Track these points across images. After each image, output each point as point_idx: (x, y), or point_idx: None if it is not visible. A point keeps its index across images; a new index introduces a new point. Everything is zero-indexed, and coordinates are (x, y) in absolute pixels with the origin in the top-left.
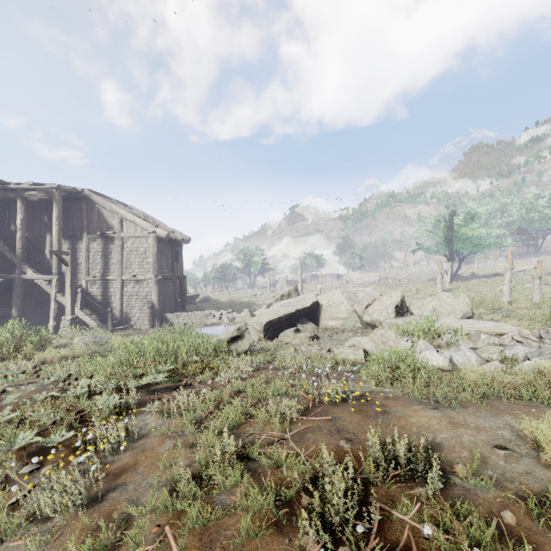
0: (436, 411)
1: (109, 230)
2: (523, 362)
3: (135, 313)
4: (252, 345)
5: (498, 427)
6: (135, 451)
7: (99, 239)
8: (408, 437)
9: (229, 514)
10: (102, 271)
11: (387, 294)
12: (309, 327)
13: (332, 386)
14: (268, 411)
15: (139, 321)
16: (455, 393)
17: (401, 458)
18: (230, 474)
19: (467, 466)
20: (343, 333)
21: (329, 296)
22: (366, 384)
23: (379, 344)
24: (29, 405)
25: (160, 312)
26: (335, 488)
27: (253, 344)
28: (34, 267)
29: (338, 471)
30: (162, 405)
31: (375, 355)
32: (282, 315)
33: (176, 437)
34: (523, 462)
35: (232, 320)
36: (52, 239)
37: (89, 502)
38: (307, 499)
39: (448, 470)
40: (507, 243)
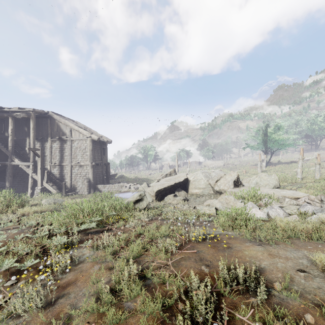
0: (260, 246)
1: (64, 135)
2: (311, 216)
3: (79, 185)
4: (148, 204)
5: (299, 257)
6: (76, 272)
7: (57, 141)
8: (244, 264)
9: (132, 315)
10: (59, 160)
11: (229, 173)
12: (182, 193)
13: (197, 230)
14: (157, 246)
15: (81, 190)
16: (271, 235)
17: (240, 278)
18: (133, 289)
19: (282, 283)
20: (203, 197)
21: (194, 175)
22: (217, 229)
23: (224, 204)
24: (12, 242)
25: (94, 184)
26: (199, 299)
27: (149, 204)
28: (19, 157)
29: (201, 287)
30: (93, 242)
31: (222, 211)
32: (166, 186)
33: (101, 263)
34: (315, 281)
35: (136, 189)
36: (29, 141)
37: (46, 305)
38: (182, 305)
39: (270, 286)
40: (299, 143)
